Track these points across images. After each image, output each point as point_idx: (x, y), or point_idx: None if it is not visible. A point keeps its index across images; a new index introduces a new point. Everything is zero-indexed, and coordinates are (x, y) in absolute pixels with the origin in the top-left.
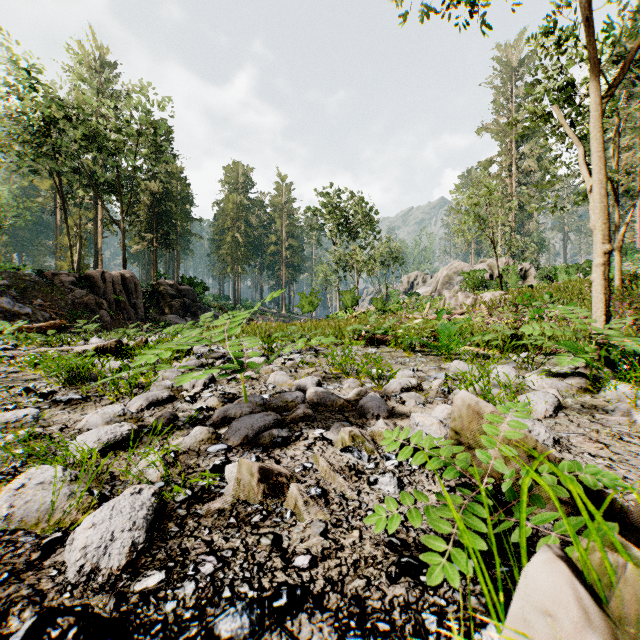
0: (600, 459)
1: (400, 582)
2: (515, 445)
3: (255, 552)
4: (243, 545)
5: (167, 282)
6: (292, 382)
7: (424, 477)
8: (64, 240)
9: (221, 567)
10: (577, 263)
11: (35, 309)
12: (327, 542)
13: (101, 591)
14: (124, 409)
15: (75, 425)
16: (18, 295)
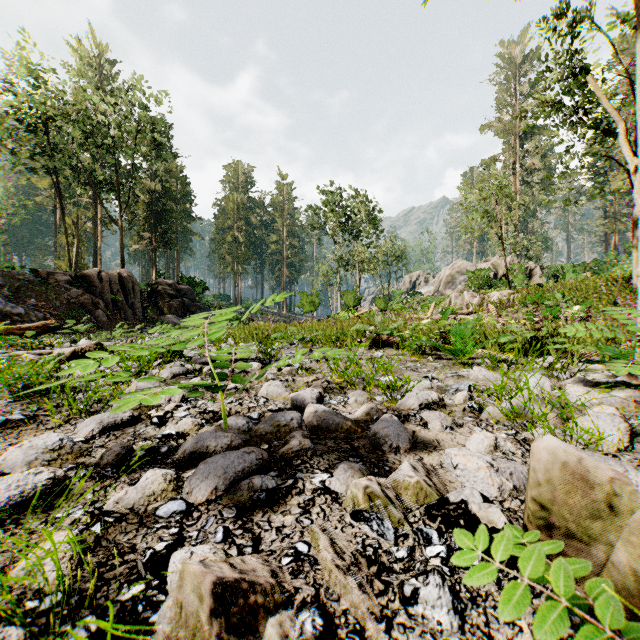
0: None
1: None
2: None
3: None
4: None
5: (166, 281)
6: (288, 395)
7: (494, 585)
8: (62, 239)
9: None
10: (584, 262)
11: (28, 309)
12: None
13: None
14: (63, 439)
15: None
16: (11, 295)
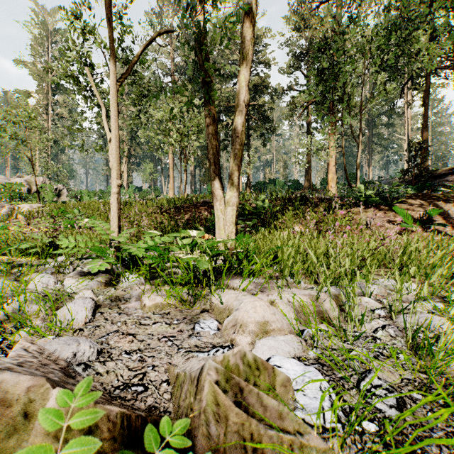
0: (135, 354)
1: None
2: (67, 429)
3: None
4: None
5: None
6: None
7: None
8: None
9: None
10: (95, 190)
11: None
12: None
13: None
14: None
15: None
16: None
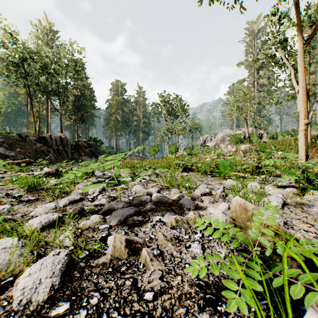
0: (310, 233)
1: (206, 310)
2: (267, 227)
3: (122, 290)
4: (115, 285)
5: (83, 140)
6: (144, 190)
7: (216, 244)
8: (31, 119)
9: (102, 300)
10: (287, 130)
11: (16, 153)
12: (163, 283)
13: (31, 315)
14: (56, 205)
15: (30, 214)
16: (8, 146)
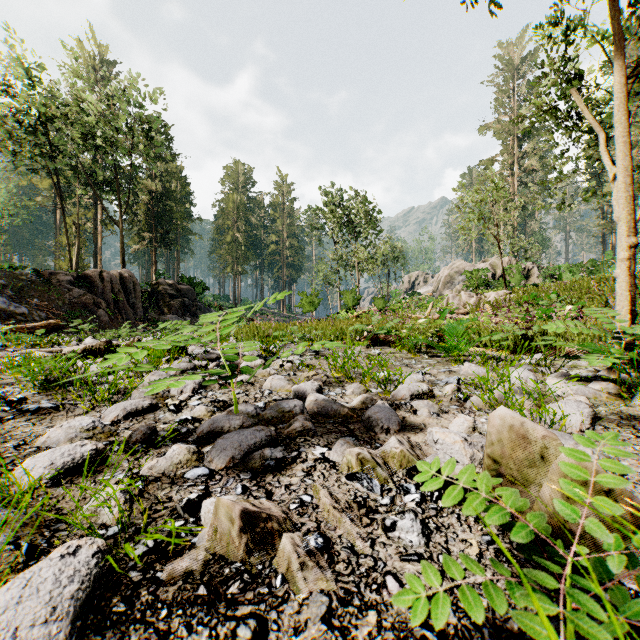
0: None
1: None
2: (582, 484)
3: None
4: (211, 639)
5: (166, 282)
6: (290, 387)
7: (455, 519)
8: (63, 239)
9: None
10: (581, 262)
11: (31, 309)
12: (332, 634)
13: None
14: (95, 421)
15: (36, 441)
16: (14, 294)
